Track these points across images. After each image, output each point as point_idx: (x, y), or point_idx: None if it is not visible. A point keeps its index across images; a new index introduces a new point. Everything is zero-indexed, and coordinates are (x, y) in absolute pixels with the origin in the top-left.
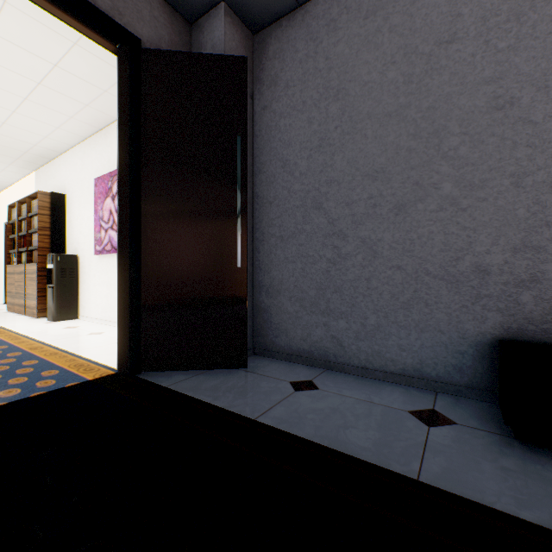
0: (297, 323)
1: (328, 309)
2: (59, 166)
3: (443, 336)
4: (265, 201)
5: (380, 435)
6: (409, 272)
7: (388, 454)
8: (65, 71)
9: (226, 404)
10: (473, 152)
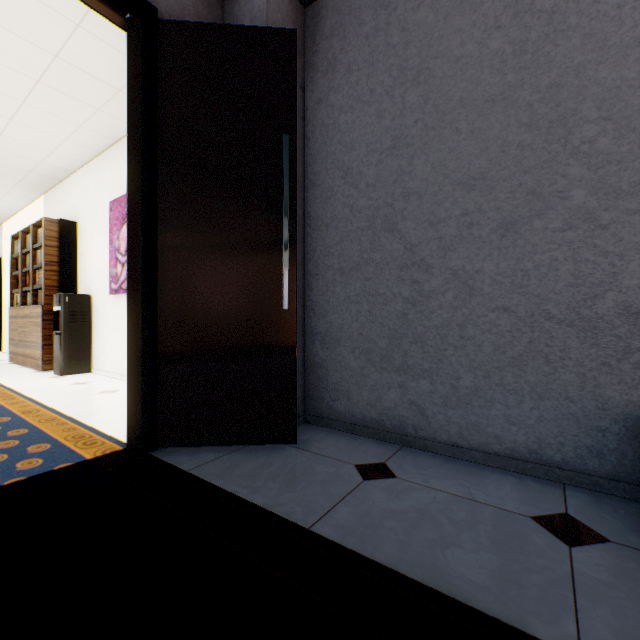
0: (362, 383)
1: (404, 365)
2: (70, 188)
3: (573, 406)
4: (319, 223)
5: (499, 562)
6: (521, 315)
7: (519, 600)
8: (68, 63)
9: (268, 501)
10: (618, 144)
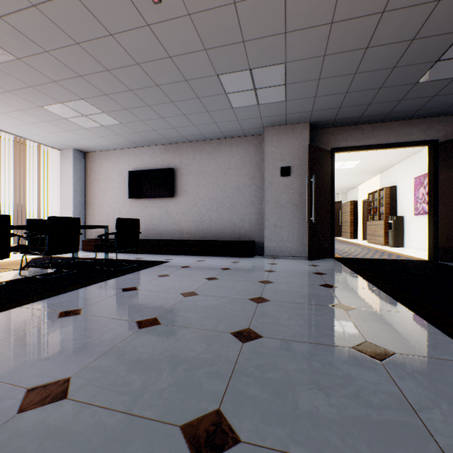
0: None
1: None
2: (392, 171)
3: None
4: None
5: None
6: None
7: None
8: None
9: None
10: None
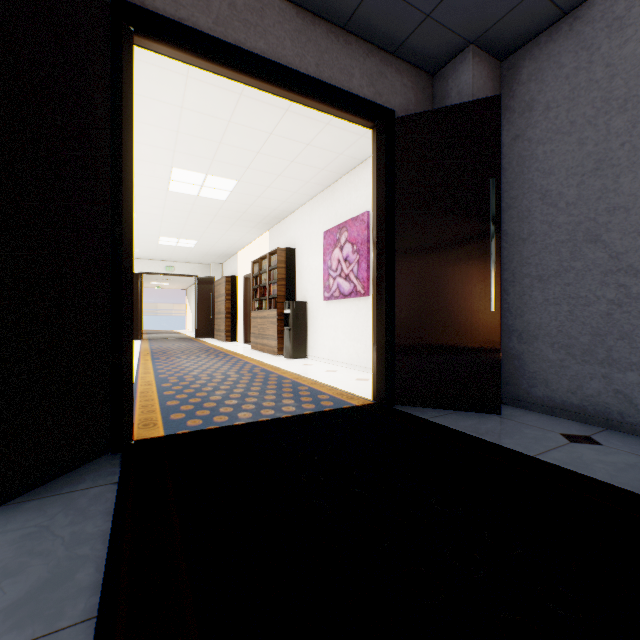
0: (561, 373)
1: (608, 358)
2: (290, 223)
3: None
4: (515, 239)
5: None
6: None
7: None
8: (313, 147)
9: (494, 441)
10: None
